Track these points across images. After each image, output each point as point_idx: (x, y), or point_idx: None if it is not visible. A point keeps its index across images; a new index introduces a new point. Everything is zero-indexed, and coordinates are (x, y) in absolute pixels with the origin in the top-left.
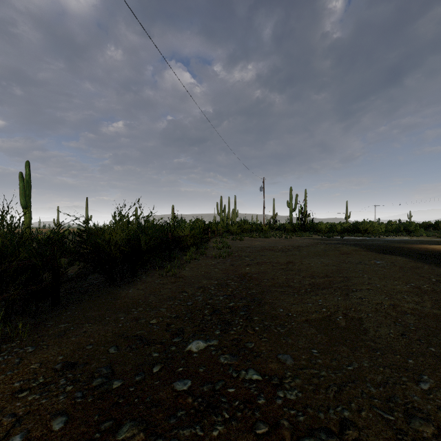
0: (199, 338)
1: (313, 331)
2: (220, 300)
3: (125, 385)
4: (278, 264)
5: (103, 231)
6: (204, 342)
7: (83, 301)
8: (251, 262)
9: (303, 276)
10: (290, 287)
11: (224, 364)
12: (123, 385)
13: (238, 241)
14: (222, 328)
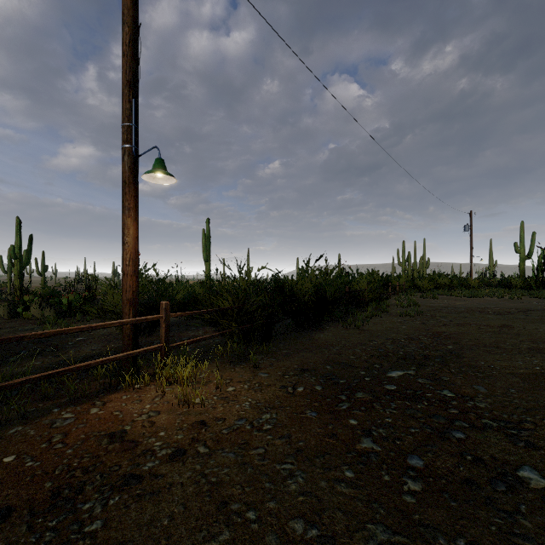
0: (396, 370)
1: (516, 380)
2: (412, 350)
3: (348, 382)
4: (486, 327)
5: (292, 282)
6: (402, 371)
7: (287, 339)
8: (448, 322)
9: (521, 340)
10: (498, 348)
11: (422, 383)
12: (347, 382)
13: (430, 300)
14: (417, 367)
